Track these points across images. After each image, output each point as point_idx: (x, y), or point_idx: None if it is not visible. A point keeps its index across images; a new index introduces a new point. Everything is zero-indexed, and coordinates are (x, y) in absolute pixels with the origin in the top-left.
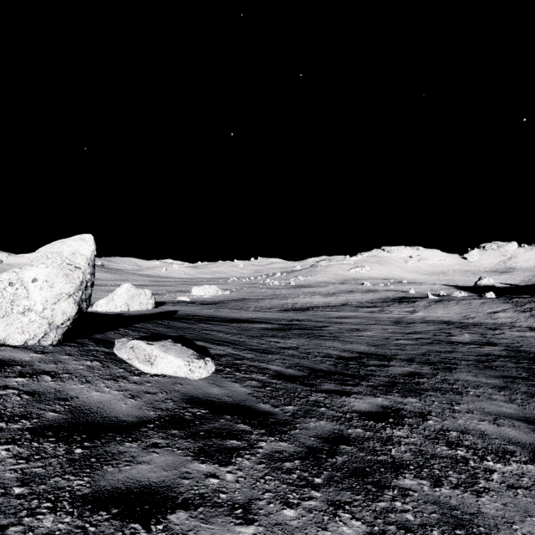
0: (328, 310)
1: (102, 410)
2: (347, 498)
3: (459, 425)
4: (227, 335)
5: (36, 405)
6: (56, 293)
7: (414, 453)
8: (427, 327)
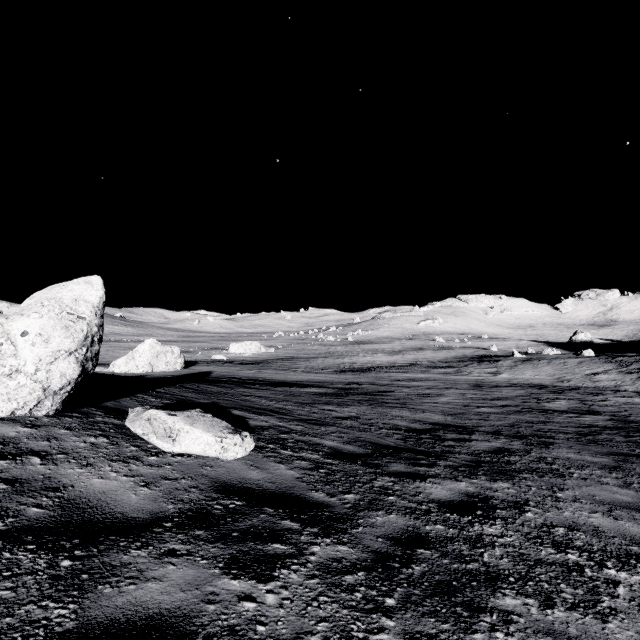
0: (394, 371)
1: (104, 503)
2: (430, 628)
3: (566, 519)
4: (271, 402)
5: (15, 497)
6: (52, 350)
7: (512, 558)
8: (514, 391)
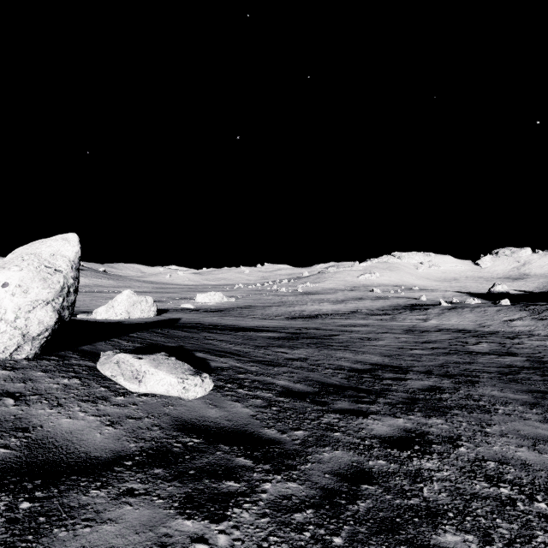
0: (338, 318)
1: (69, 442)
2: None
3: (495, 453)
4: (231, 345)
5: None
6: (31, 300)
7: (450, 493)
8: (442, 336)
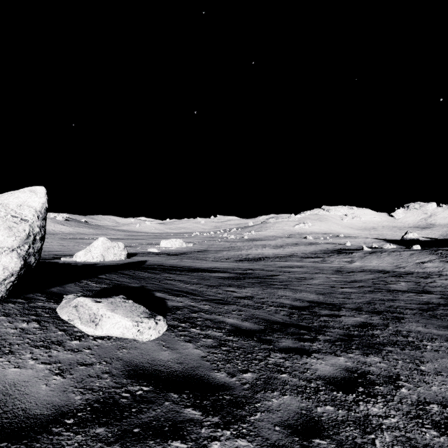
0: (277, 260)
1: (10, 397)
2: None
3: (435, 394)
4: (187, 285)
5: None
6: None
7: (403, 446)
8: (366, 275)
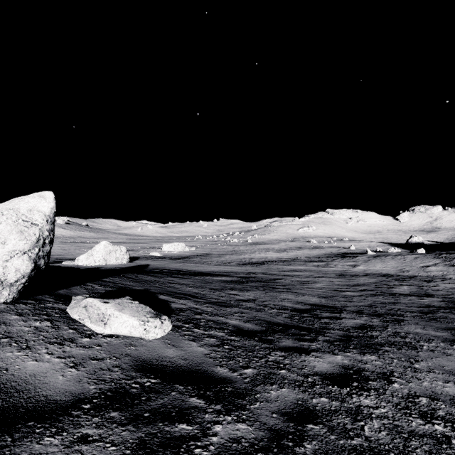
0: (281, 264)
1: (31, 386)
2: None
3: (426, 389)
4: (190, 288)
5: None
6: (9, 250)
7: (389, 431)
8: (369, 279)
